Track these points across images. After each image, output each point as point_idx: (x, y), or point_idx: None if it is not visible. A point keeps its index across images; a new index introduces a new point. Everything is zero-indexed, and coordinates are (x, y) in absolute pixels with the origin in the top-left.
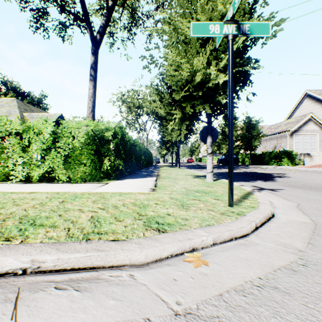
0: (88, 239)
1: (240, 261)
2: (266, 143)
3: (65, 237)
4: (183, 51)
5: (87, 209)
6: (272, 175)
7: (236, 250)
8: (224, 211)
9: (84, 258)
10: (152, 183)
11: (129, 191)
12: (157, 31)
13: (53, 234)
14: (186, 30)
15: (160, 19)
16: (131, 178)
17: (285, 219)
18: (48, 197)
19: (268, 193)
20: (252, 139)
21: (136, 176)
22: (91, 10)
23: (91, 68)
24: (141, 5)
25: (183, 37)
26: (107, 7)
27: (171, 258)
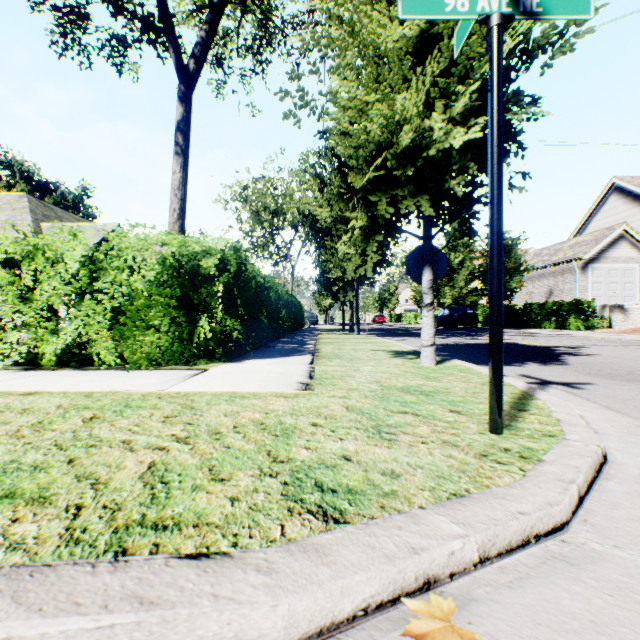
0: (121, 550)
1: (578, 632)
2: (532, 285)
3: (58, 541)
4: (373, 77)
5: (145, 441)
6: (555, 350)
7: (550, 582)
8: (485, 448)
9: (91, 634)
10: (303, 370)
11: (251, 391)
12: (315, 34)
13: (27, 529)
14: (378, 33)
15: (321, 9)
16: (258, 357)
17: (637, 467)
18: (60, 407)
19: (564, 393)
20: (506, 276)
21: (269, 354)
22: (178, 13)
23: (177, 130)
24: (281, 4)
25: (371, 54)
26: (210, 3)
27: (366, 618)
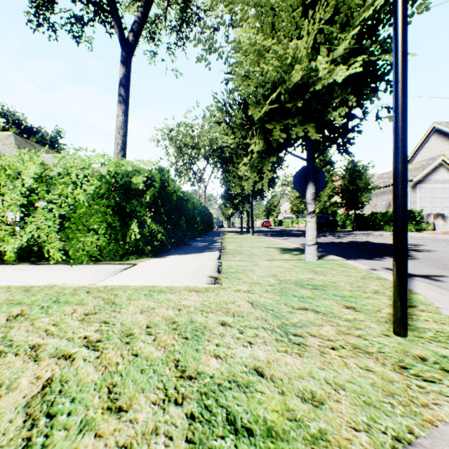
0: None
1: None
2: (376, 199)
3: None
4: (270, 25)
5: (54, 346)
6: None
7: None
8: (399, 356)
9: None
10: (212, 265)
11: (168, 285)
12: None
13: None
14: None
15: None
16: (177, 253)
17: None
18: None
19: (430, 286)
20: (358, 193)
21: (187, 250)
22: (122, 2)
23: (120, 85)
24: None
25: None
26: None
27: None
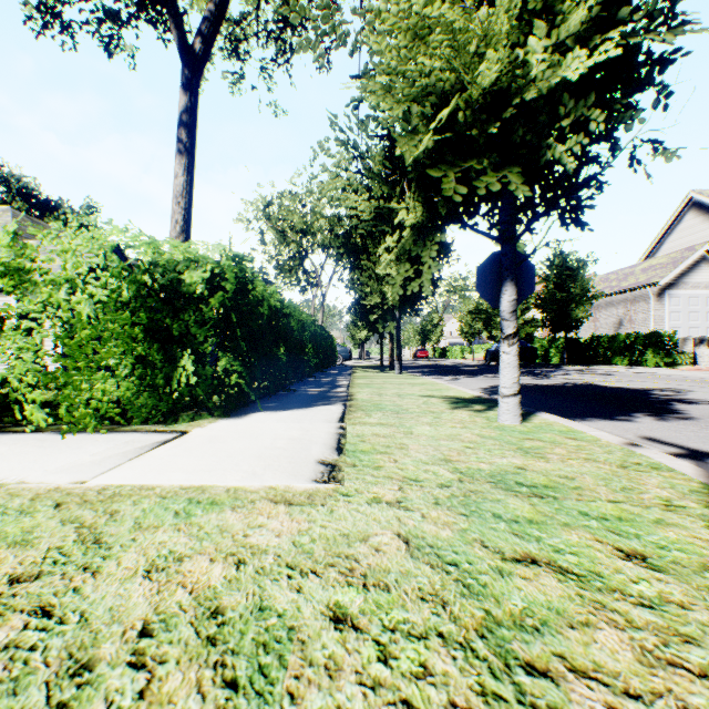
0: None
1: None
2: (598, 314)
3: None
4: None
5: None
6: (654, 395)
7: None
8: None
9: None
10: (328, 434)
11: (232, 485)
12: None
13: None
14: None
15: None
16: (269, 408)
17: None
18: None
19: None
20: (571, 304)
21: (286, 402)
22: None
23: (180, 124)
24: None
25: None
26: None
27: None
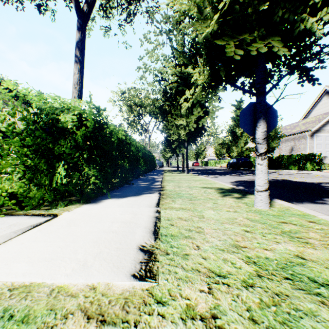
0: None
1: None
2: (281, 145)
3: None
4: None
5: None
6: (325, 186)
7: None
8: None
9: None
10: (148, 217)
11: (58, 284)
12: None
13: None
14: None
15: None
16: (115, 196)
17: None
18: None
19: None
20: (270, 140)
21: (127, 192)
22: None
23: (76, 47)
24: None
25: None
26: None
27: None
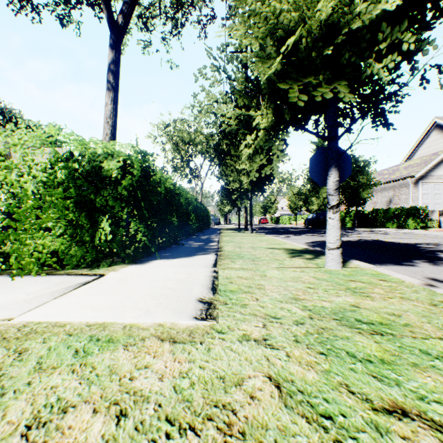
0: None
1: None
2: (376, 196)
3: None
4: None
5: None
6: (422, 247)
7: None
8: None
9: None
10: (205, 276)
11: (129, 322)
12: None
13: None
14: None
15: None
16: (164, 257)
17: None
18: None
19: None
20: (360, 189)
21: (177, 252)
22: None
23: (109, 71)
24: None
25: None
26: None
27: None
